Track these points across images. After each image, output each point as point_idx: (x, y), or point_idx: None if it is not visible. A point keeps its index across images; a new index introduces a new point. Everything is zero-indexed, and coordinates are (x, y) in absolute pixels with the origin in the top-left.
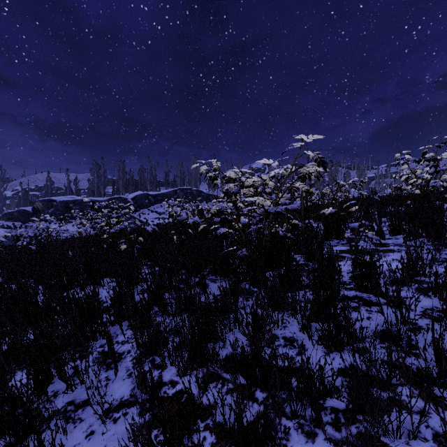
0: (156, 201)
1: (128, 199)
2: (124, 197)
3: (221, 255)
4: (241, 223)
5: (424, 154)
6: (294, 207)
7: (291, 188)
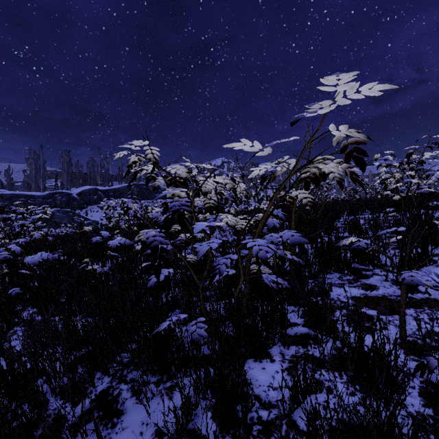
0: (107, 197)
1: (72, 194)
2: (68, 192)
3: (153, 335)
4: (197, 248)
5: (411, 155)
6: (297, 239)
7: (284, 199)
